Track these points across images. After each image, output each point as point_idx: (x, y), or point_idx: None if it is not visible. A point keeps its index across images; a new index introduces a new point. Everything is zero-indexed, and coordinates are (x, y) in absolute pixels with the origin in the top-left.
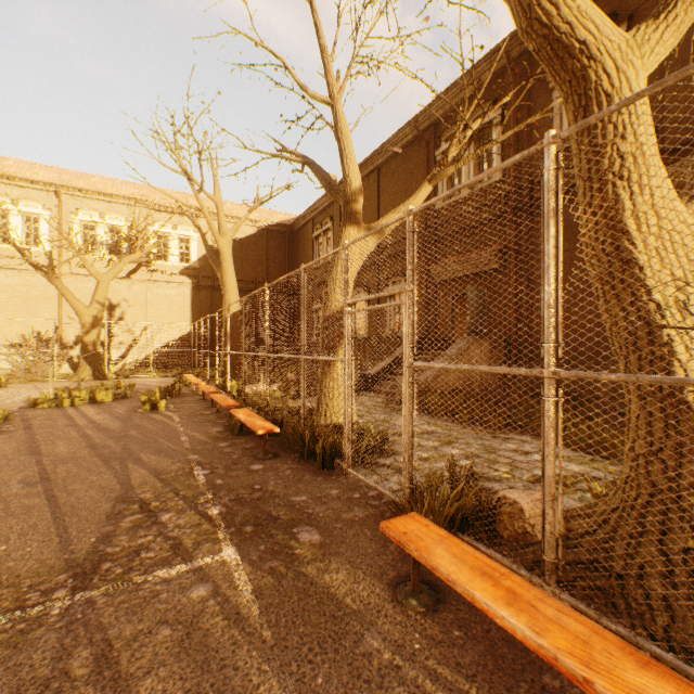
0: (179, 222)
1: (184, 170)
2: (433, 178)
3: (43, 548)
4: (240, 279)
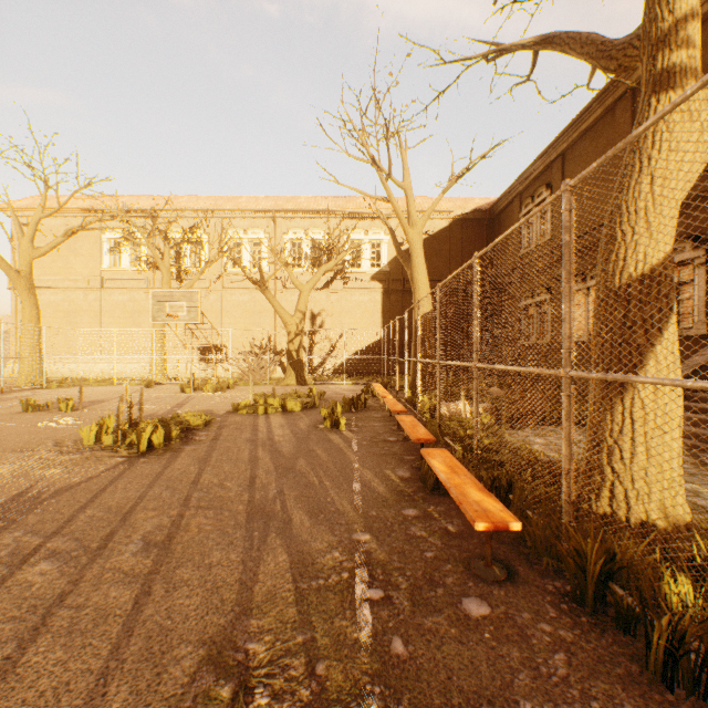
0: (370, 227)
1: (371, 157)
2: None
3: None
4: (430, 279)
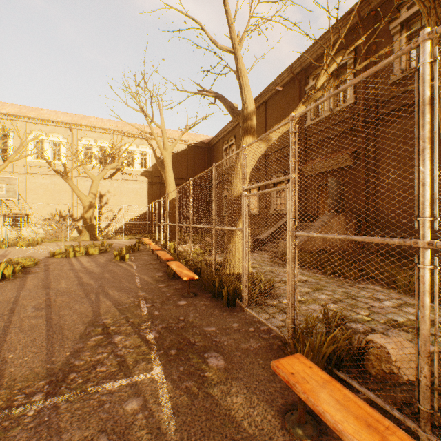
0: (140, 143)
1: (142, 109)
2: (306, 100)
3: (35, 358)
4: (177, 177)
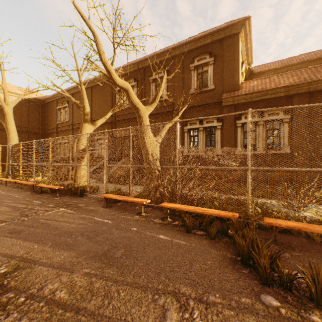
0: None
1: None
2: (113, 111)
3: (3, 216)
4: None
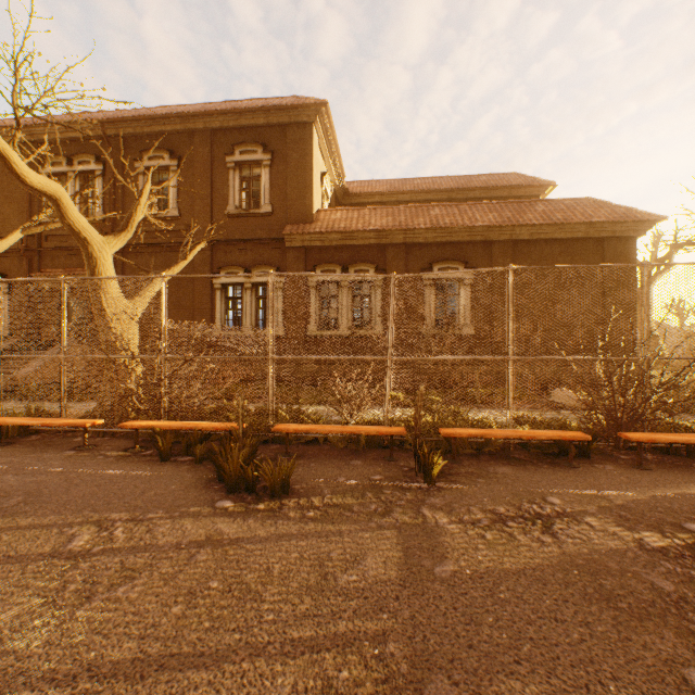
0: None
1: None
2: (26, 230)
3: None
4: None
